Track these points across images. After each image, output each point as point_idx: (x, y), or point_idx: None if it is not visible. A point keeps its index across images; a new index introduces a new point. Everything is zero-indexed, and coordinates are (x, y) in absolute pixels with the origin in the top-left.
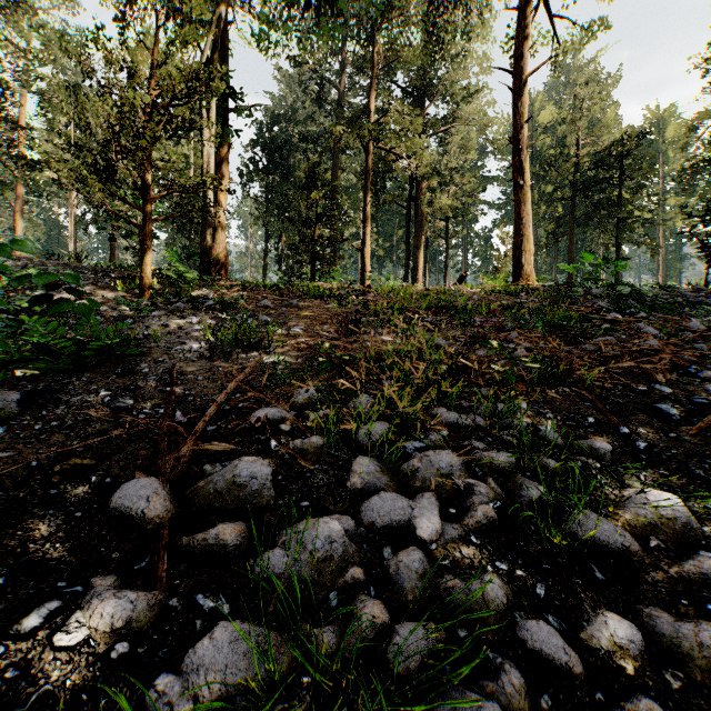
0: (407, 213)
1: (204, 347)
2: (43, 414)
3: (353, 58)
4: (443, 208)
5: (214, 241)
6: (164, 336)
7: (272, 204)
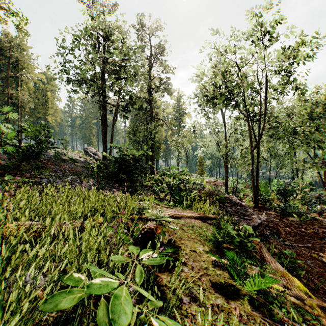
0: None
1: None
2: None
3: None
4: None
5: None
6: None
7: None
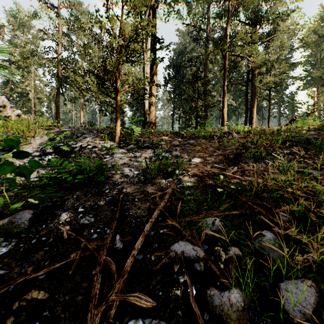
0: (246, 88)
1: (141, 173)
2: (42, 228)
3: (216, 13)
4: (269, 82)
5: (150, 112)
6: (121, 165)
7: (176, 93)
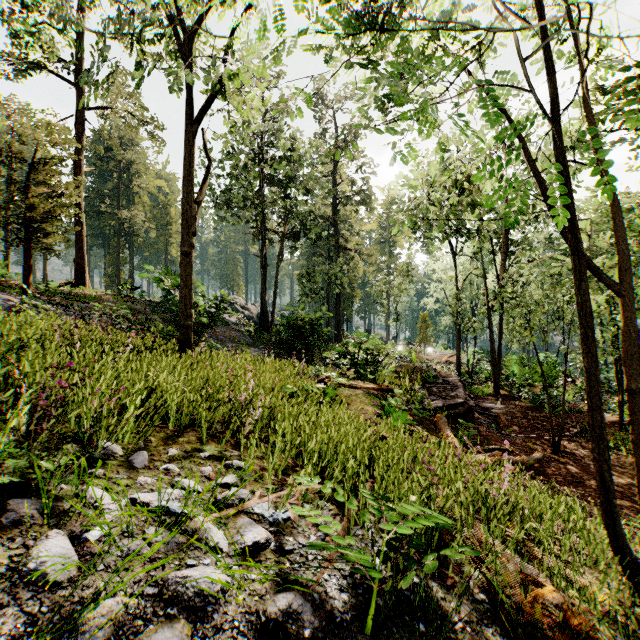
0: None
1: None
2: None
3: None
4: None
5: None
6: None
7: None
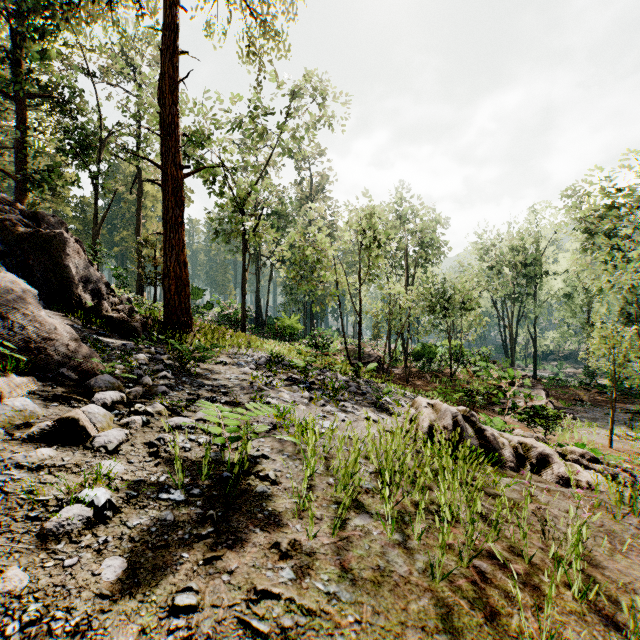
0: None
1: None
2: None
3: None
4: None
5: None
6: None
7: None
